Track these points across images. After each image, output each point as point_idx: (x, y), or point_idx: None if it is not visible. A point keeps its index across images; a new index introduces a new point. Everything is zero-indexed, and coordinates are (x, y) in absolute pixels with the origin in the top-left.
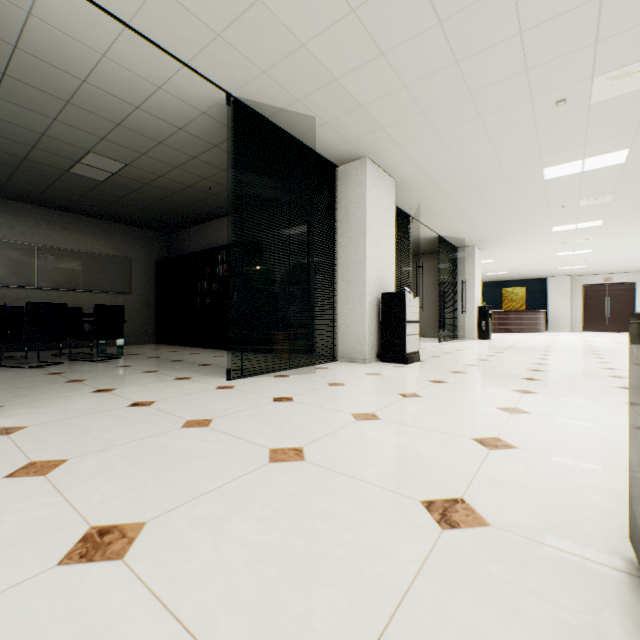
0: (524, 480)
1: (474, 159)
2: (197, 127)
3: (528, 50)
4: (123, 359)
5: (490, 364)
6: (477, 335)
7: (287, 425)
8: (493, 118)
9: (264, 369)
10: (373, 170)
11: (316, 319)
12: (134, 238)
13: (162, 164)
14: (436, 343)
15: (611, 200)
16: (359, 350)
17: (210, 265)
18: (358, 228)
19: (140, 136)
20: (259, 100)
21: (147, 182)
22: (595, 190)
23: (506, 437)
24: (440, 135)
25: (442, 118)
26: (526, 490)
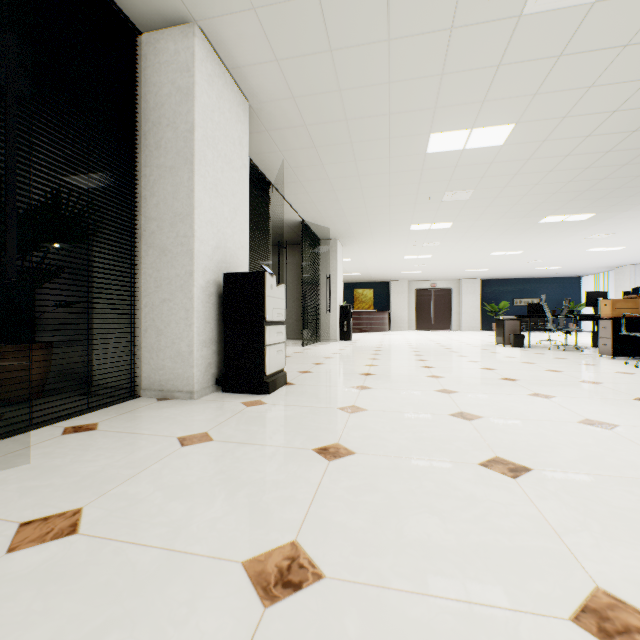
0: None
1: (362, 89)
2: None
3: None
4: None
5: (383, 383)
6: (339, 336)
7: None
8: None
9: None
10: (209, 57)
11: (82, 318)
12: None
13: None
14: (300, 348)
15: (469, 198)
16: (181, 375)
17: None
18: (180, 151)
19: None
20: None
21: None
22: (463, 181)
23: None
24: (323, 6)
25: None
26: None
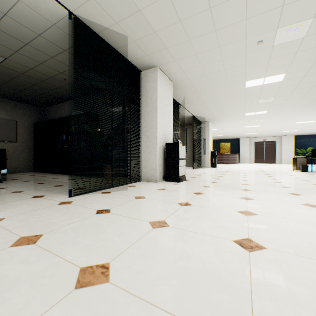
0: (289, 288)
1: (214, 73)
2: (51, 35)
3: (249, 5)
4: (4, 183)
5: (222, 181)
6: (210, 165)
7: (101, 237)
8: (226, 48)
9: (96, 188)
10: (161, 74)
11: (129, 157)
12: (19, 109)
13: (31, 60)
14: (192, 169)
15: (273, 100)
16: (153, 175)
17: (67, 126)
18: (153, 106)
19: (11, 37)
20: (91, 19)
21: (22, 72)
22: (267, 95)
23: (254, 237)
24: (197, 56)
25: (199, 45)
26: (298, 303)
